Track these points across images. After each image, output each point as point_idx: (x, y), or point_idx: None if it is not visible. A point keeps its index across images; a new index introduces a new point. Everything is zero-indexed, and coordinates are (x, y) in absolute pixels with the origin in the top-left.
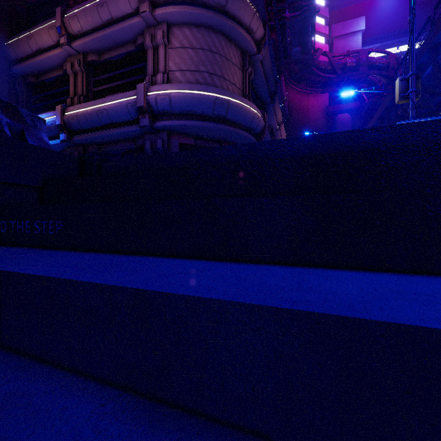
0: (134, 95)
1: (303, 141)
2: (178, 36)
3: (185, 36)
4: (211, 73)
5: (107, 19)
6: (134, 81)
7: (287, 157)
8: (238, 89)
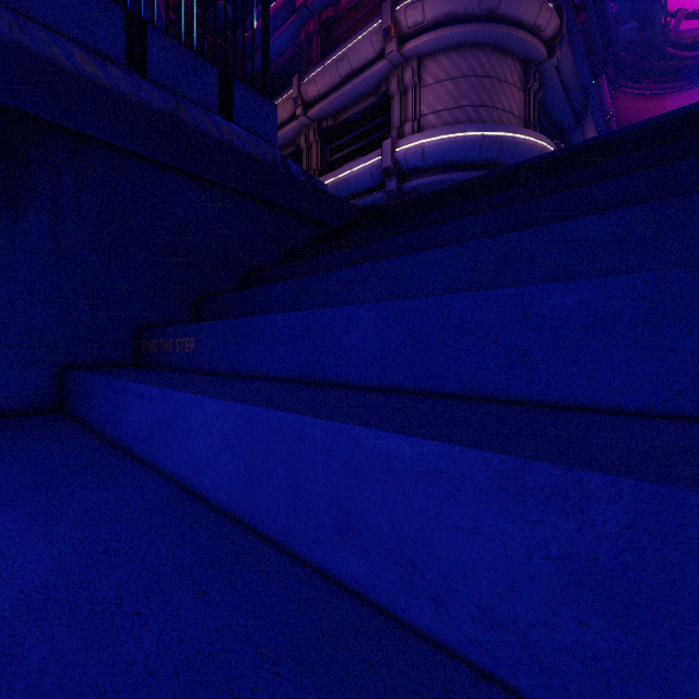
0: (378, 156)
1: (569, 150)
2: (432, 69)
3: (440, 67)
4: (477, 105)
5: (347, 74)
6: (376, 140)
7: (545, 159)
8: (517, 118)
